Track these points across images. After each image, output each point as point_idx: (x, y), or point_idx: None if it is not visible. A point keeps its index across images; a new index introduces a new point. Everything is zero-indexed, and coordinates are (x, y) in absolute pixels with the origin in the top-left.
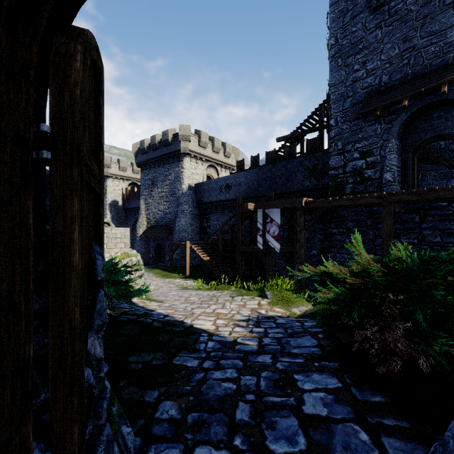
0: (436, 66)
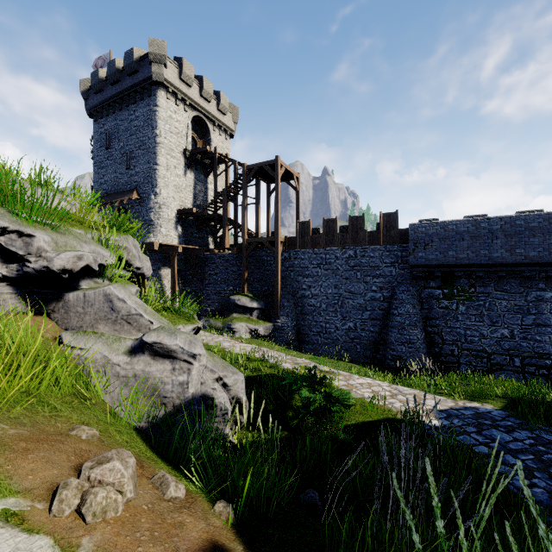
0: (123, 190)
